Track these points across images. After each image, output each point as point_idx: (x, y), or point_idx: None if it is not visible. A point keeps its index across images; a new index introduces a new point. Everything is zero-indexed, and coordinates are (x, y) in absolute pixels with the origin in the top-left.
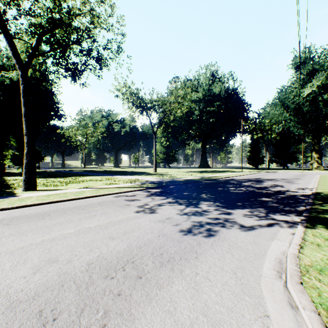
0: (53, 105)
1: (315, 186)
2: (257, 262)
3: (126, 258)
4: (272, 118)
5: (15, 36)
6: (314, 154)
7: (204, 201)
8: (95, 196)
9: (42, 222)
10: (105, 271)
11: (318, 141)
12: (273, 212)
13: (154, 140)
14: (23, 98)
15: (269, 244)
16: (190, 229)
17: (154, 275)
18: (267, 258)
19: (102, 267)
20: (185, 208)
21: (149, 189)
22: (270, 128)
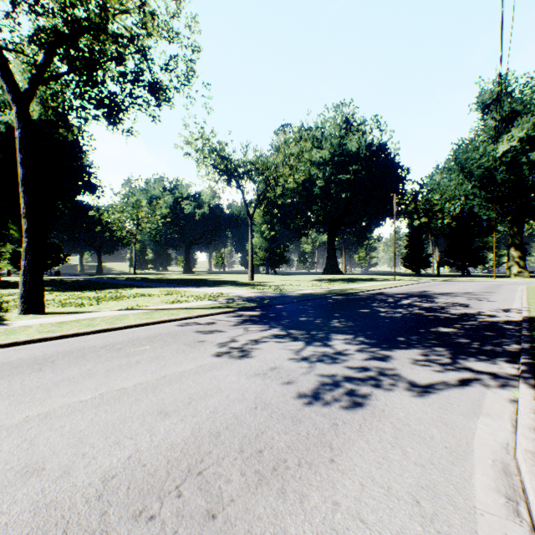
0: (80, 169)
1: (525, 306)
2: (457, 470)
3: (186, 463)
4: (445, 192)
5: (7, 45)
6: (514, 251)
7: (337, 334)
8: (144, 323)
9: (37, 376)
10: (138, 498)
11: (519, 230)
12: (465, 356)
13: (250, 227)
14: (20, 153)
15: (472, 426)
16: (315, 391)
17: (243, 509)
18: (477, 459)
19: (133, 487)
20: (304, 348)
21: (240, 311)
22: (441, 209)
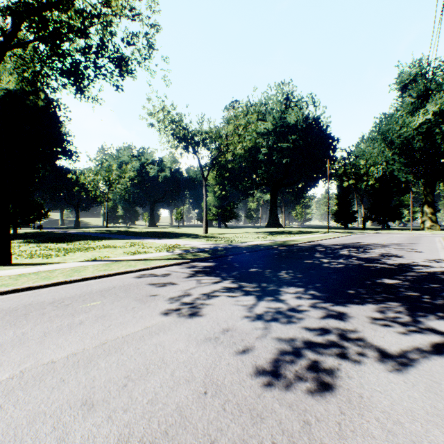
0: (58, 137)
1: None
2: None
3: None
4: (370, 158)
5: None
6: (427, 208)
7: (287, 286)
8: (101, 276)
9: None
10: None
11: (431, 191)
12: (423, 313)
13: (204, 187)
14: None
15: None
16: (275, 365)
17: None
18: None
19: None
20: (257, 304)
21: (194, 262)
22: (366, 173)
